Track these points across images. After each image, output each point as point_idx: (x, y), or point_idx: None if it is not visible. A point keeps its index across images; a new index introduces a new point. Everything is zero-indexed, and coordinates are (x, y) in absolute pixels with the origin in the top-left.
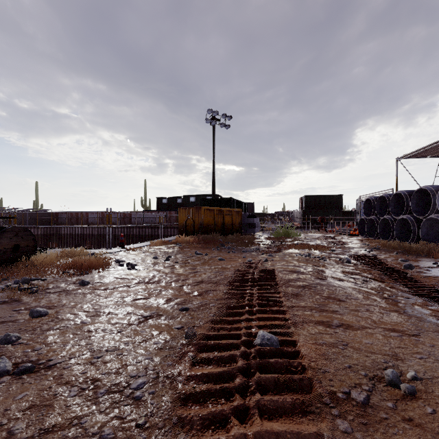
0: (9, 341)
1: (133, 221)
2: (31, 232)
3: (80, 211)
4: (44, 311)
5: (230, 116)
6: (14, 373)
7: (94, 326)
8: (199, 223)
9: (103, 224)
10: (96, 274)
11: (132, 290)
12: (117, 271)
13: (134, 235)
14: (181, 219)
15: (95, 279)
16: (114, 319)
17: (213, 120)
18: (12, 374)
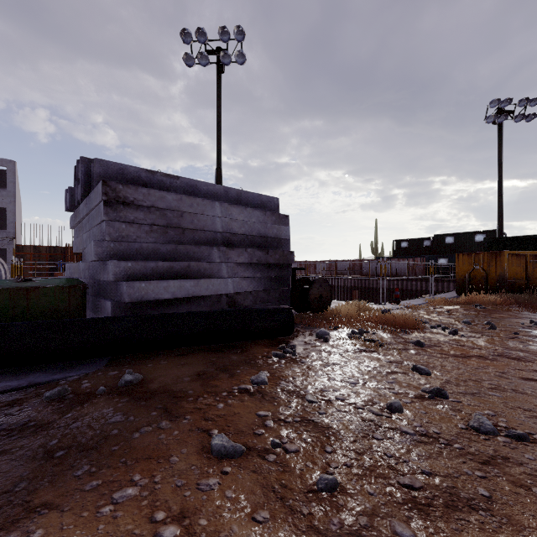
0: (446, 396)
1: (364, 271)
2: (328, 284)
3: (349, 261)
4: (427, 370)
5: (536, 98)
6: (509, 436)
7: (518, 404)
8: (497, 275)
9: (331, 274)
10: (416, 335)
11: (498, 364)
12: (436, 334)
13: (366, 288)
14: (460, 270)
15: (424, 341)
16: (534, 400)
17: (501, 115)
18: (506, 436)
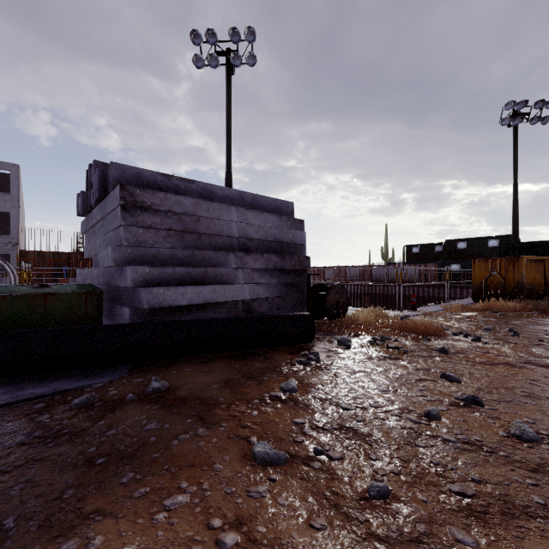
0: (481, 404)
1: (374, 277)
2: (345, 290)
3: (364, 267)
4: (456, 377)
5: None
6: None
7: None
8: (515, 281)
9: (340, 280)
10: (439, 342)
11: (527, 372)
12: (459, 341)
13: (377, 294)
14: (476, 276)
15: (447, 348)
16: None
17: (516, 117)
18: None
